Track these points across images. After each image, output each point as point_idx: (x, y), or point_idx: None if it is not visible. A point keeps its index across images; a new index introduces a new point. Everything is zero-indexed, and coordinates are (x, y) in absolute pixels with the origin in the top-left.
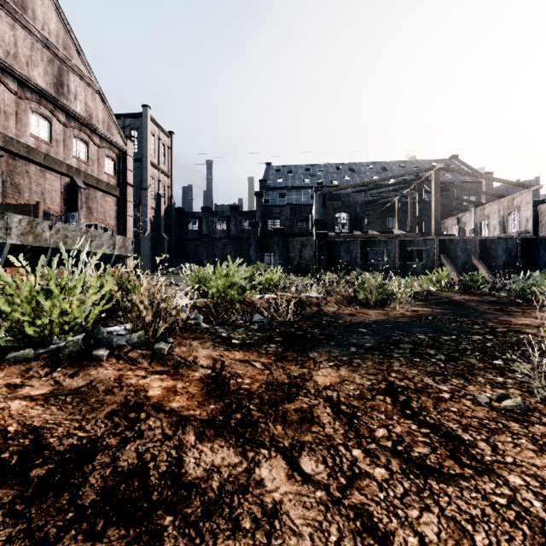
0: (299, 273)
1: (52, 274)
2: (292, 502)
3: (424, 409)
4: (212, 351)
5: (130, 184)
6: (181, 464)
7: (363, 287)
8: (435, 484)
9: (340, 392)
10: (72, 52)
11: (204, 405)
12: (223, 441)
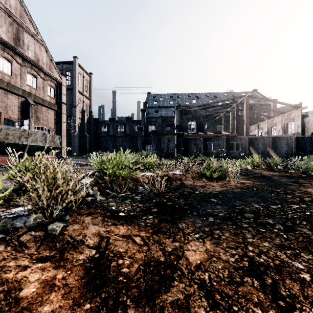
0: (166, 157)
1: None
2: None
3: (295, 299)
4: (100, 227)
5: (64, 103)
6: None
7: (208, 167)
8: None
9: (211, 274)
10: (26, 19)
11: (78, 305)
12: None
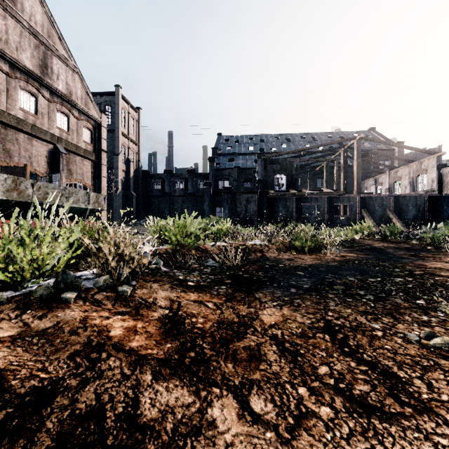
0: (244, 224)
1: (26, 224)
2: (243, 444)
3: (360, 347)
4: (169, 293)
5: (104, 150)
6: (137, 405)
7: (299, 236)
8: (378, 423)
9: (284, 331)
10: (55, 39)
11: (161, 344)
12: (178, 380)
